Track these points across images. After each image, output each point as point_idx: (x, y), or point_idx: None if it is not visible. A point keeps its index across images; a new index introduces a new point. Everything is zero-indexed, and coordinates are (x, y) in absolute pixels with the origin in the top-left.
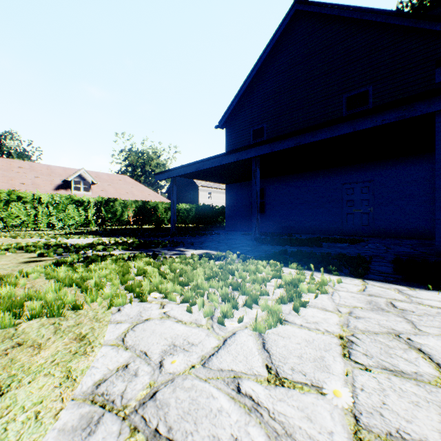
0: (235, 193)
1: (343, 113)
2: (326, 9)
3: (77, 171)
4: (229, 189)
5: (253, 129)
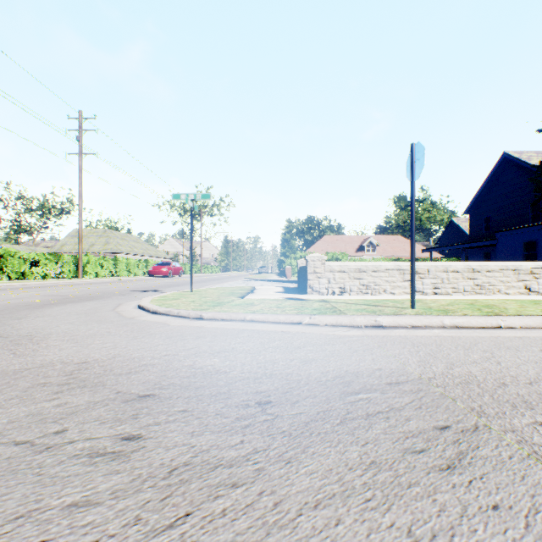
0: (474, 254)
1: (529, 214)
2: (518, 161)
3: (368, 239)
4: (470, 252)
5: (484, 217)
